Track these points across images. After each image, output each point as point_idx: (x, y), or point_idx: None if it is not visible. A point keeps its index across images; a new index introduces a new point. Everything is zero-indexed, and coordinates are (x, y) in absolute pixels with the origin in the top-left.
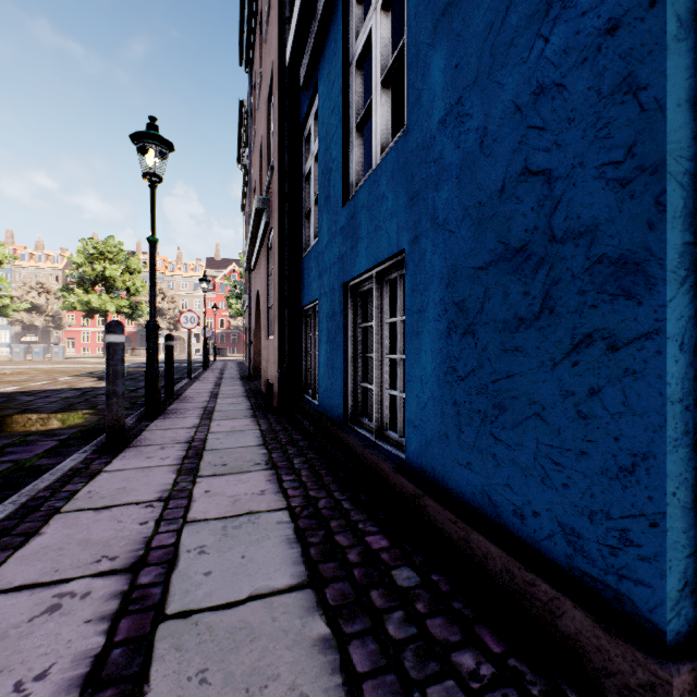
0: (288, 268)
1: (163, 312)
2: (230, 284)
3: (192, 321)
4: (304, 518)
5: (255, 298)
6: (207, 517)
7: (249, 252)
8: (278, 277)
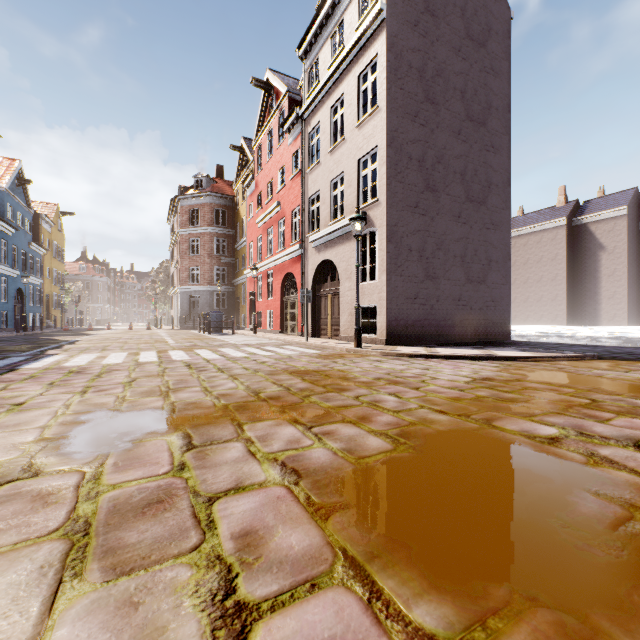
0: None
1: None
2: None
3: None
4: None
5: None
6: None
7: None
8: None
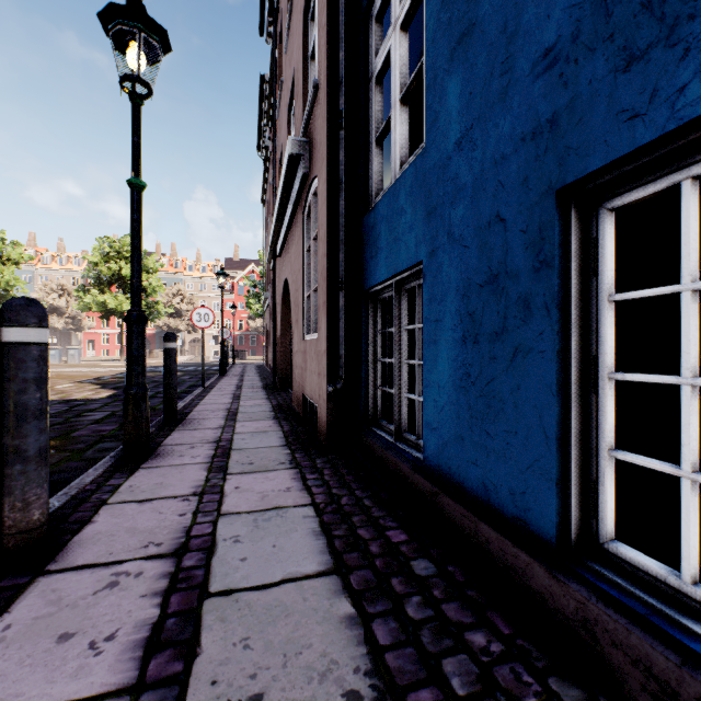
0: (344, 228)
1: (182, 313)
2: (249, 284)
3: (206, 319)
4: None
5: (281, 291)
6: None
7: (275, 231)
8: (327, 243)
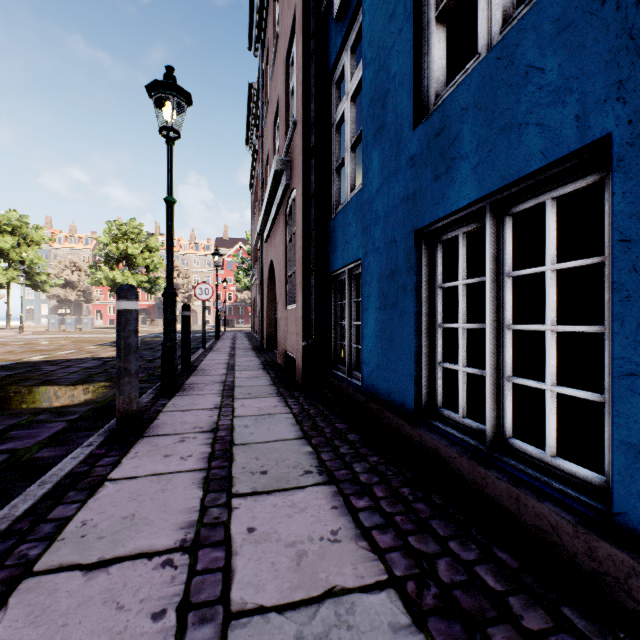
0: (314, 229)
1: (178, 286)
2: (238, 261)
3: (206, 293)
4: (435, 618)
5: (267, 269)
6: (263, 603)
7: (263, 222)
8: (302, 239)
